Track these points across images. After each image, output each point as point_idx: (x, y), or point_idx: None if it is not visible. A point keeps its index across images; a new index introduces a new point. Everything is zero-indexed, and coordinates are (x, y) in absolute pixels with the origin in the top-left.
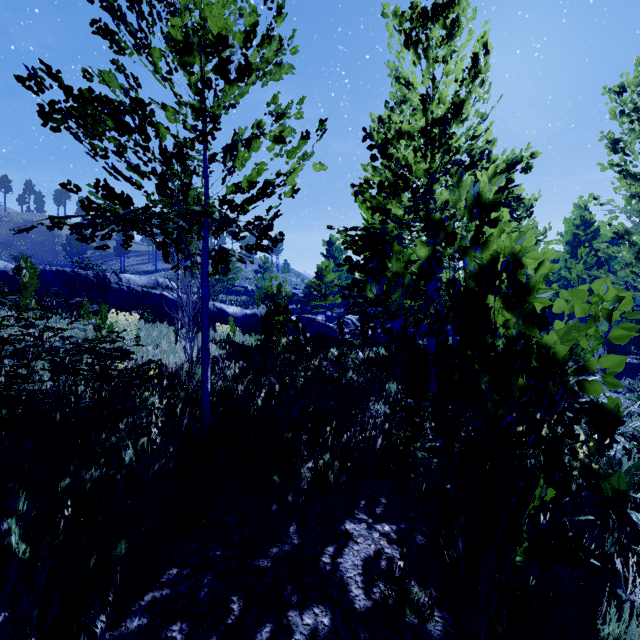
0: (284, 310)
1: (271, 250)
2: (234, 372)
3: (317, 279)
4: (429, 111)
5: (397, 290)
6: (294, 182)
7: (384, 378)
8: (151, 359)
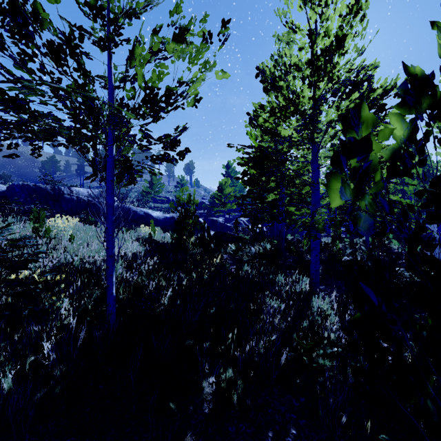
0: (192, 215)
1: (176, 160)
2: (148, 269)
3: (219, 192)
4: (315, 44)
5: (369, 191)
6: (196, 91)
7: (273, 270)
8: (73, 259)
